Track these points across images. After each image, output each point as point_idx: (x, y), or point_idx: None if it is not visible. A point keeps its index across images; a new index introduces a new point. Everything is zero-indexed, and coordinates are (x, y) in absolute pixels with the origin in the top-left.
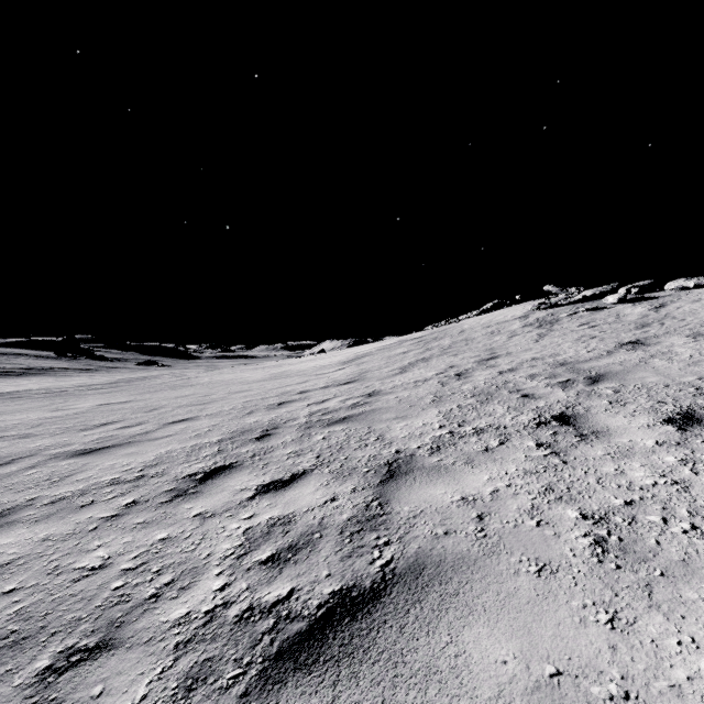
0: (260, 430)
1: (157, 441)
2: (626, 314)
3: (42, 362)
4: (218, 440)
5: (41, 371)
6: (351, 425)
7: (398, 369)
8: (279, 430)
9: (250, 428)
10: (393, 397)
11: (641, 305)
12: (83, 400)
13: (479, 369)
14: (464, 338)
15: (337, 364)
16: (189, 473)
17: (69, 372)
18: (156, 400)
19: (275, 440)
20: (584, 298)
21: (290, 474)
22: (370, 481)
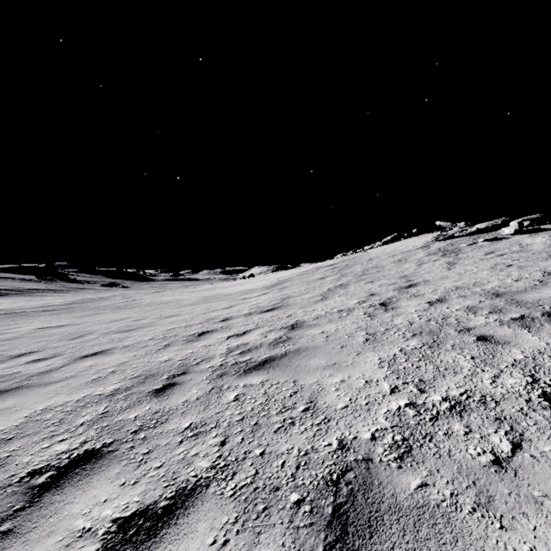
0: (166, 376)
1: (47, 388)
2: (528, 243)
3: (24, 284)
4: (112, 391)
5: (21, 291)
6: (272, 374)
7: (319, 295)
8: (188, 377)
9: (156, 371)
10: (318, 332)
11: (539, 235)
12: (28, 323)
13: (403, 298)
14: (374, 265)
15: (261, 288)
16: (35, 467)
17: (45, 292)
18: (90, 325)
19: (177, 396)
20: (478, 230)
21: (172, 491)
22: (303, 545)
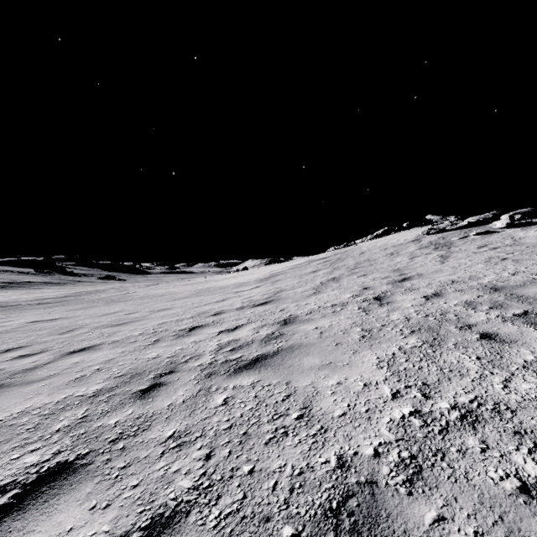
0: (152, 375)
1: (28, 387)
2: (521, 236)
3: (22, 277)
4: (95, 392)
5: (19, 284)
6: (263, 375)
7: (311, 289)
8: (175, 377)
9: (143, 369)
10: (312, 328)
11: (532, 229)
12: (21, 316)
13: (397, 292)
14: (366, 259)
15: (254, 282)
16: None
17: (42, 285)
18: (82, 318)
19: (162, 399)
20: (469, 224)
21: (147, 519)
22: None
